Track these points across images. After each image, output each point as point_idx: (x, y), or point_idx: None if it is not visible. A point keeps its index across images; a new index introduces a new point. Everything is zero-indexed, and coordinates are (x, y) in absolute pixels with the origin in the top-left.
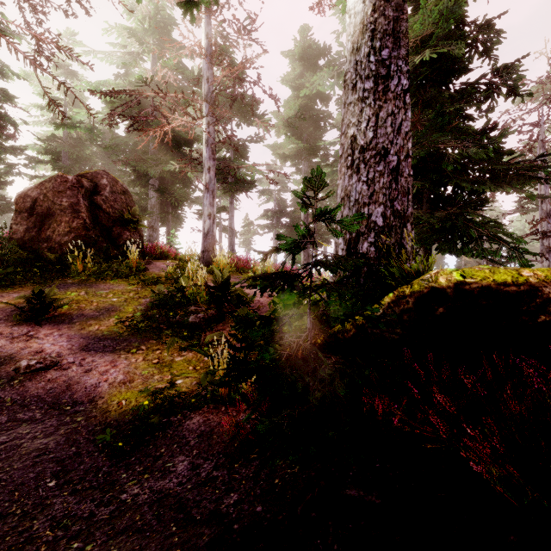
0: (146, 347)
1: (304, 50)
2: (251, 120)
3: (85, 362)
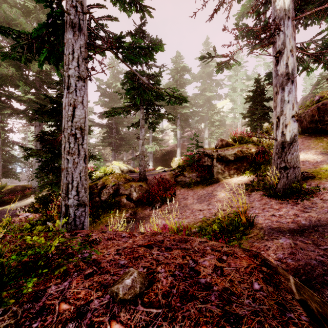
0: None
1: None
2: None
3: None
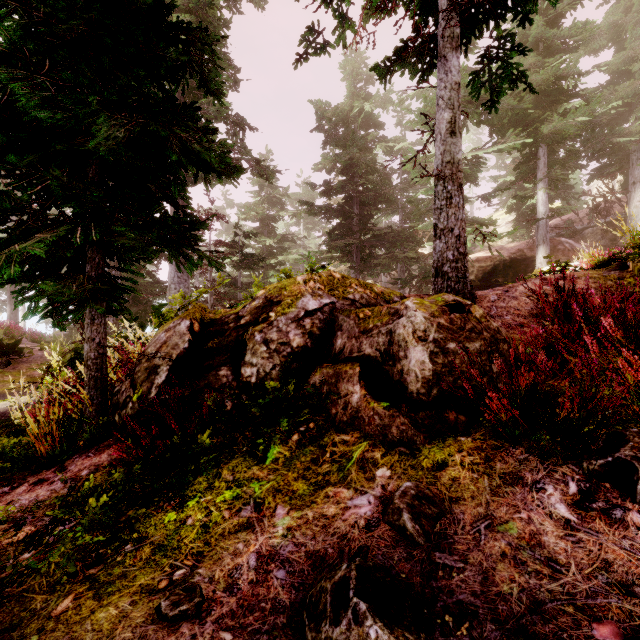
0: None
1: None
2: None
3: None
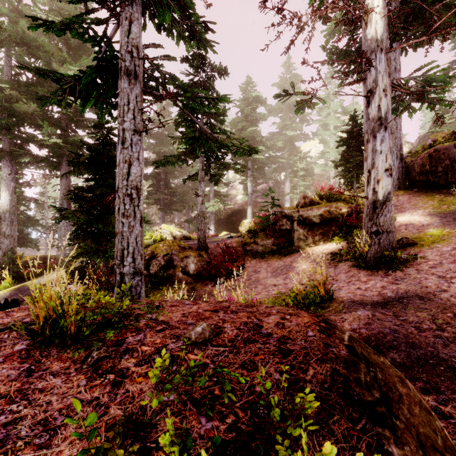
0: None
1: None
2: None
3: None
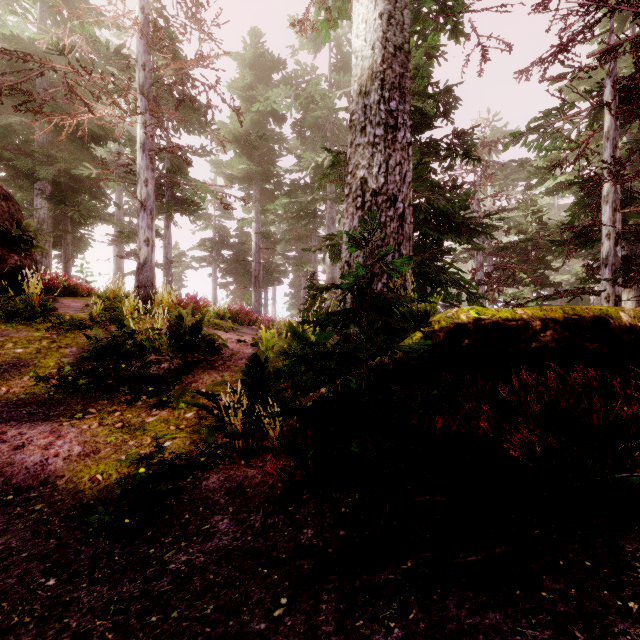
0: (97, 409)
1: (255, 57)
2: (194, 127)
3: (8, 436)
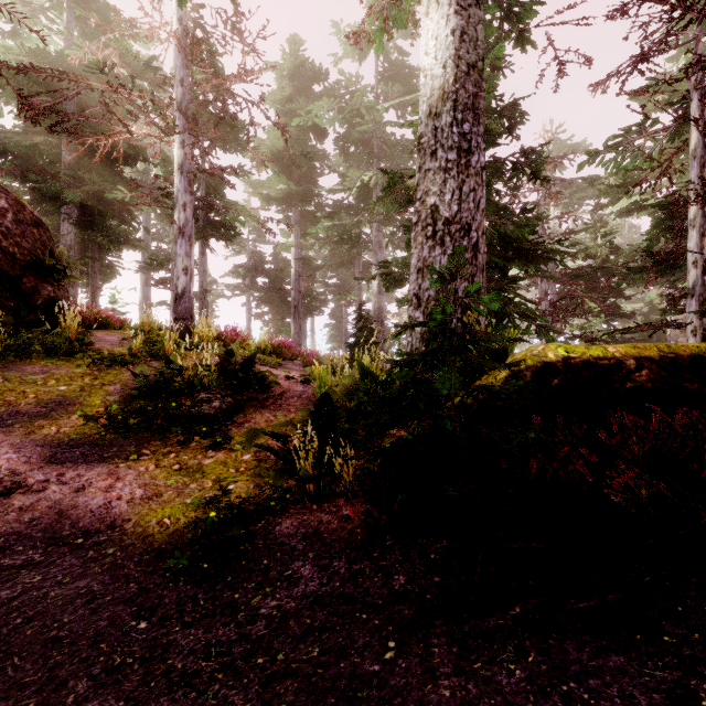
0: (151, 451)
1: (295, 67)
2: (231, 145)
3: (67, 478)
